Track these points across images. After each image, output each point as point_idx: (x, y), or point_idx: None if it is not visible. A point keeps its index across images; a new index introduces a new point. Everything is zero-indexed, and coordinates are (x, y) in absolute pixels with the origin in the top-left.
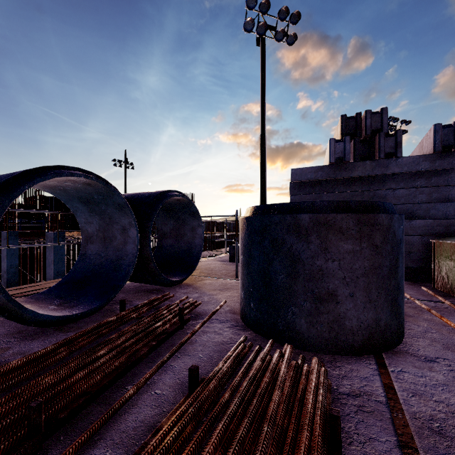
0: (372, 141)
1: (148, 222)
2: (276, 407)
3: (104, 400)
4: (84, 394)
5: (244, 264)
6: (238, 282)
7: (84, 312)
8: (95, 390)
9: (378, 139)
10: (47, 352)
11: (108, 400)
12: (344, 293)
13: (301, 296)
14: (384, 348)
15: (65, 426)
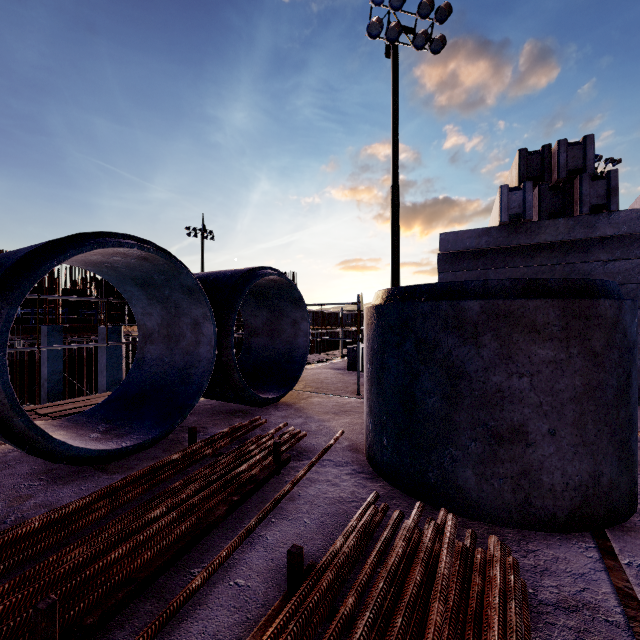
0: (568, 188)
1: (231, 313)
2: (438, 635)
3: (158, 592)
4: (127, 583)
5: (372, 378)
6: (361, 402)
7: (137, 444)
8: (143, 577)
9: (579, 184)
10: (78, 509)
11: (163, 592)
12: (539, 430)
13: (467, 431)
14: (607, 520)
15: (95, 635)
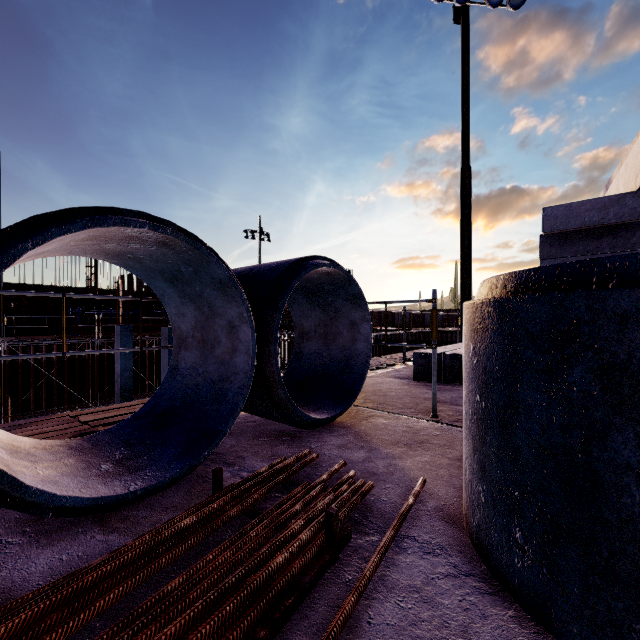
0: None
1: (274, 313)
2: None
3: None
4: None
5: (486, 419)
6: (439, 427)
7: (149, 487)
8: None
9: None
10: (10, 634)
11: None
12: None
13: None
14: None
15: None
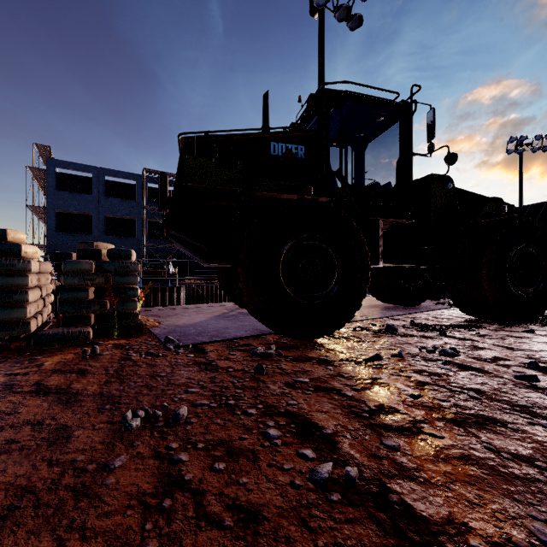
0: None
1: None
2: None
3: None
4: None
5: None
6: None
7: None
8: None
9: None
10: None
11: None
12: None
13: None
14: None
15: None
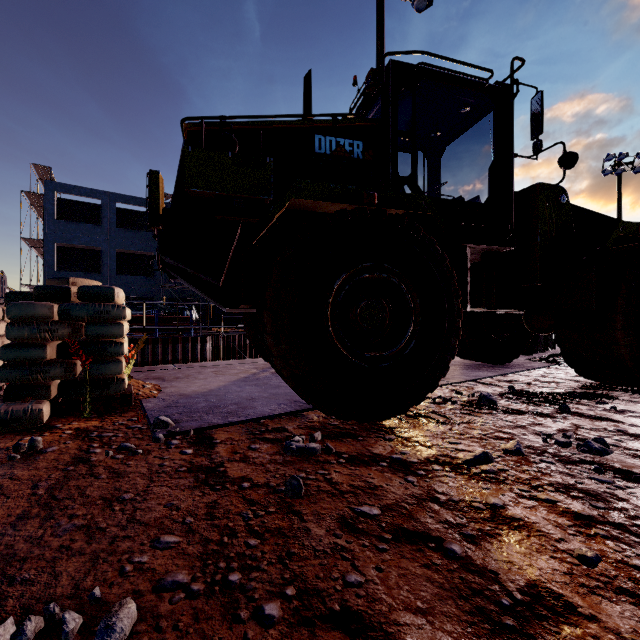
0: None
1: None
2: None
3: None
4: None
5: None
6: None
7: None
8: None
9: None
10: None
11: None
12: None
13: None
14: None
15: None
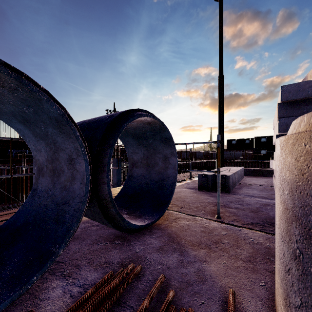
0: None
1: (107, 148)
2: None
3: None
4: None
5: None
6: (224, 227)
7: None
8: None
9: None
10: None
11: None
12: None
13: None
14: None
15: None
